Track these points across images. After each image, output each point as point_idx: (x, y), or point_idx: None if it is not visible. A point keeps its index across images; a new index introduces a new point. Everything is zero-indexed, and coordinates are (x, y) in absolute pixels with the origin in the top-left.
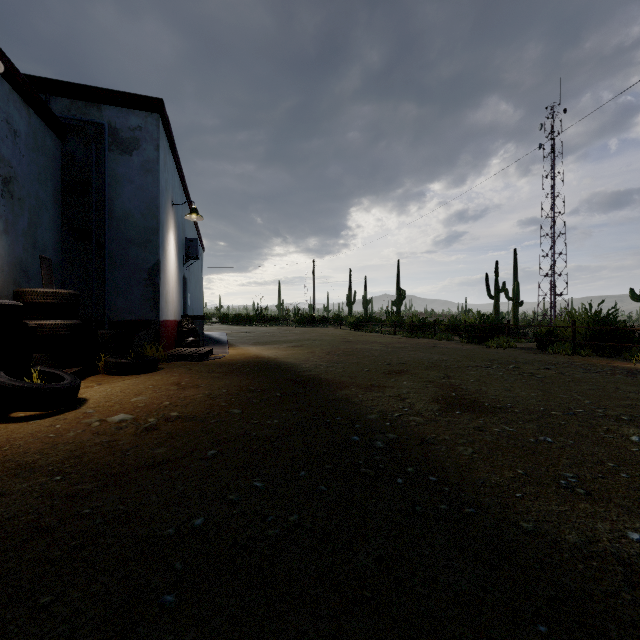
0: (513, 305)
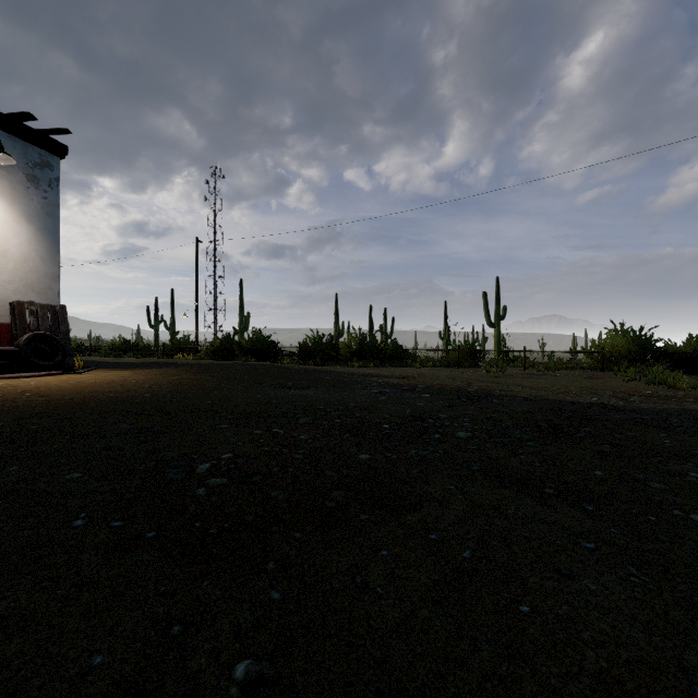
0: (171, 334)
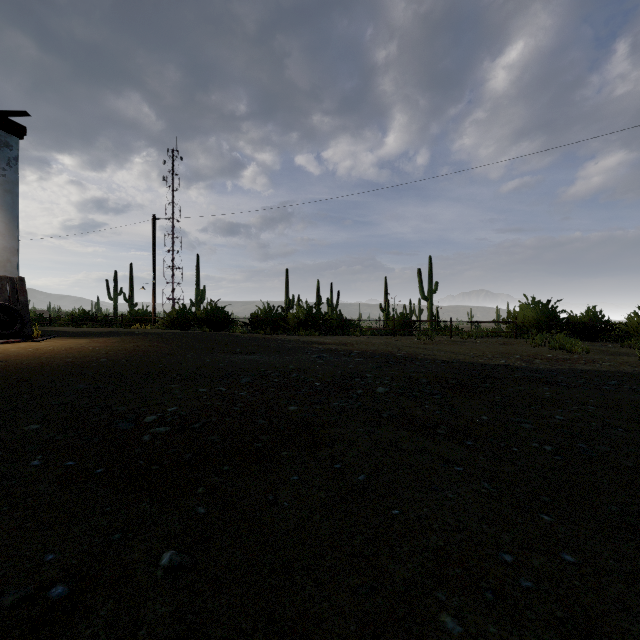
0: (130, 306)
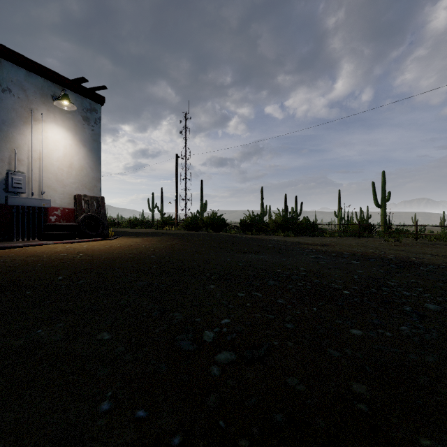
0: (161, 215)
